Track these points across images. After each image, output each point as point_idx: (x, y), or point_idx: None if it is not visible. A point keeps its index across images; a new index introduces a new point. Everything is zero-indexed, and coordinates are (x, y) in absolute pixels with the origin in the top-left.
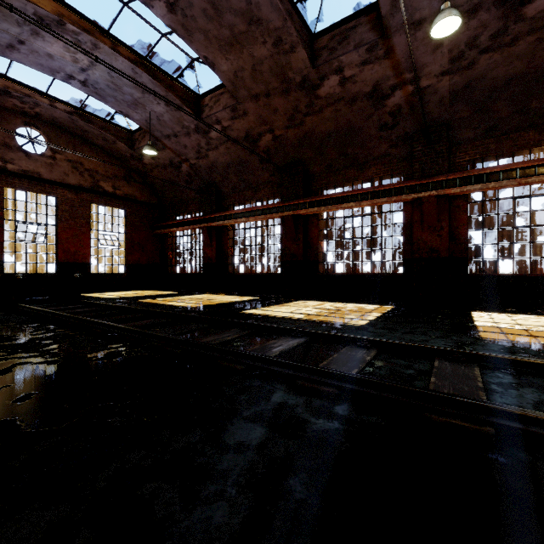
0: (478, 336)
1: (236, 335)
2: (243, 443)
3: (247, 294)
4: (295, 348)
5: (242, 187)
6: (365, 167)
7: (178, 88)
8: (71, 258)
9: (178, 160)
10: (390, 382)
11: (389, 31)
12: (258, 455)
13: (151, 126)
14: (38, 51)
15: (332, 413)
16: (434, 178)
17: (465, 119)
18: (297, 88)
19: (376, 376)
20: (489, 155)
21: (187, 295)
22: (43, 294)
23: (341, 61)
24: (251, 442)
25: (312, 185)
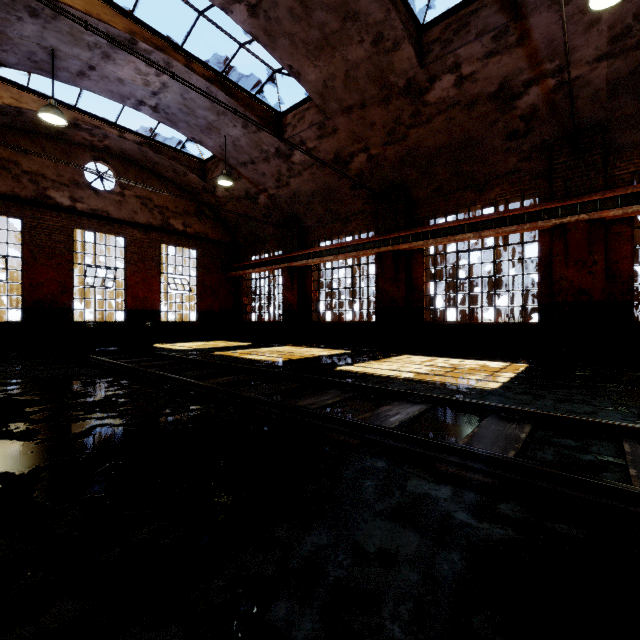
0: None
1: (338, 398)
2: (388, 551)
3: (335, 347)
4: (416, 418)
5: (329, 219)
6: (486, 188)
7: (257, 107)
8: (140, 305)
9: (254, 190)
10: (579, 475)
11: (525, 10)
12: (414, 572)
13: (226, 153)
14: (109, 76)
15: (499, 514)
16: (584, 198)
17: (629, 117)
18: (399, 95)
19: (542, 461)
20: None
21: (266, 347)
22: (112, 344)
23: (458, 56)
24: (398, 551)
25: (416, 214)
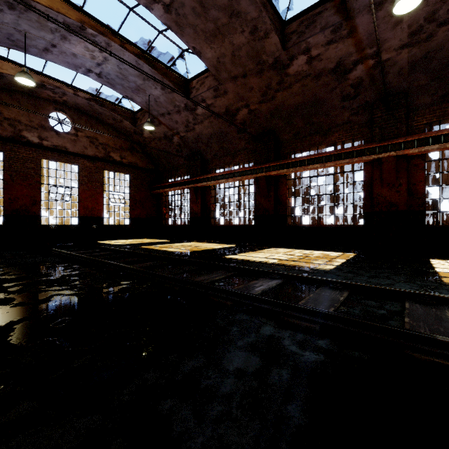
0: (441, 281)
1: (223, 276)
2: (241, 369)
3: (227, 242)
4: (274, 288)
5: (222, 154)
6: (329, 133)
7: (172, 75)
8: (89, 213)
9: (170, 133)
10: (369, 321)
11: (353, 13)
12: (256, 381)
13: (150, 106)
14: (66, 52)
15: (317, 346)
16: (393, 141)
17: (423, 86)
18: (269, 69)
19: (351, 314)
20: (446, 118)
21: (178, 243)
22: (69, 241)
23: (308, 43)
24: (247, 369)
25: (281, 150)
